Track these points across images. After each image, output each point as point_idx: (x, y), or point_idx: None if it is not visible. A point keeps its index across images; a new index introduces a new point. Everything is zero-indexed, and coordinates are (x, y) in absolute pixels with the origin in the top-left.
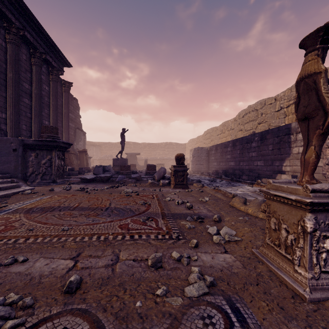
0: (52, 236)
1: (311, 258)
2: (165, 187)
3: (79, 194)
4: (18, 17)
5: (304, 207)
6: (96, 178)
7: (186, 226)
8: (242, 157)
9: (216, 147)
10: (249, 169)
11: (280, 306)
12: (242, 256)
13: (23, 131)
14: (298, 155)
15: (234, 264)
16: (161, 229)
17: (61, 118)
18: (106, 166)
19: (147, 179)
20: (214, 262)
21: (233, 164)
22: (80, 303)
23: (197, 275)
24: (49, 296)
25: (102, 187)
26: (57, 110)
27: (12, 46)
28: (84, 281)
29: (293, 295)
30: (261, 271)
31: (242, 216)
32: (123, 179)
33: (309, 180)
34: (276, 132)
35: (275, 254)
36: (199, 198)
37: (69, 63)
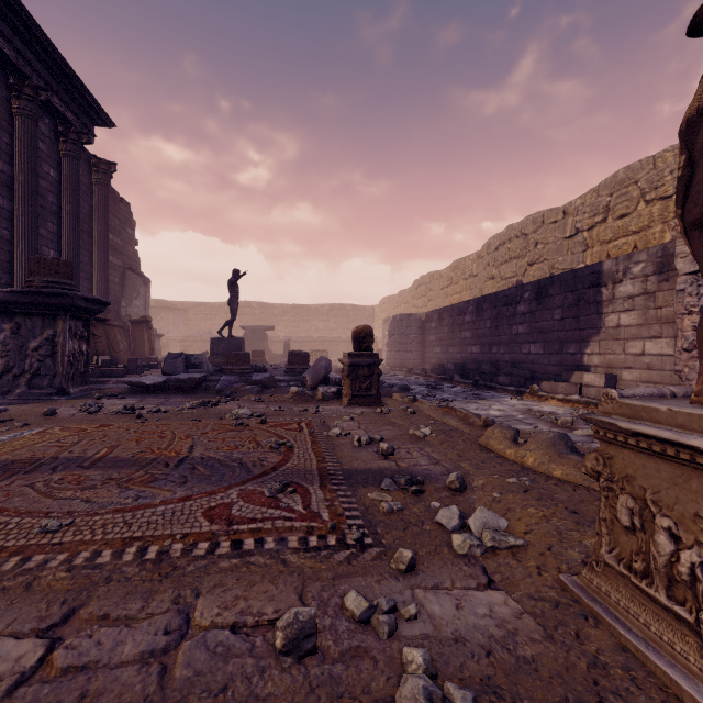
0: (4, 553)
1: None
2: (330, 404)
3: (119, 422)
4: None
5: None
6: (167, 382)
7: (381, 506)
8: (497, 335)
9: (439, 313)
10: (510, 361)
11: None
12: (537, 597)
13: None
14: (617, 331)
15: (519, 627)
16: (318, 517)
17: (89, 244)
18: (192, 356)
19: (289, 384)
20: (463, 624)
21: (476, 351)
22: None
23: (424, 688)
24: None
25: (180, 405)
26: (79, 224)
27: None
28: None
29: None
30: (598, 651)
31: (514, 475)
32: (231, 385)
33: None
34: (571, 282)
35: (633, 597)
36: (409, 428)
37: (108, 117)
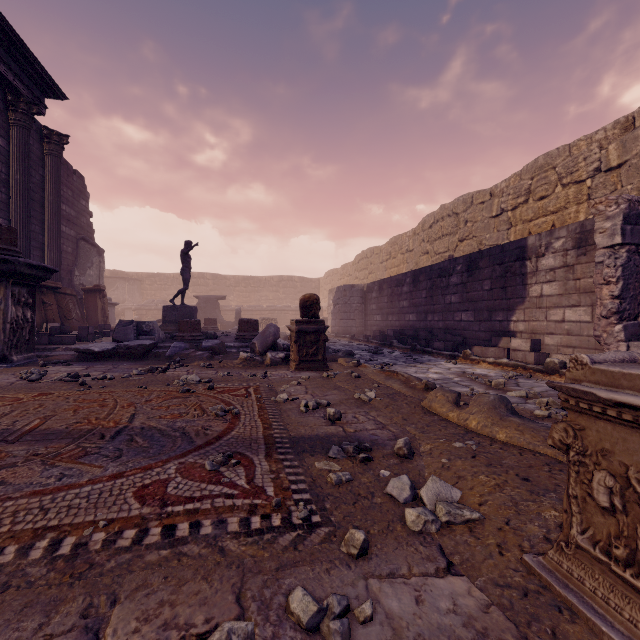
0: None
1: None
2: (278, 369)
3: (60, 390)
4: None
5: None
6: (117, 349)
7: (329, 477)
8: (432, 305)
9: (380, 285)
10: (444, 328)
11: None
12: (503, 583)
13: None
14: (540, 300)
15: (488, 625)
16: (262, 493)
17: (40, 214)
18: (144, 323)
19: (239, 350)
20: (426, 624)
21: (413, 319)
22: None
23: None
24: None
25: (127, 372)
26: (29, 194)
27: None
28: None
29: None
30: None
31: (459, 439)
32: (181, 352)
33: None
34: (498, 256)
35: (613, 587)
36: (354, 392)
37: (60, 90)
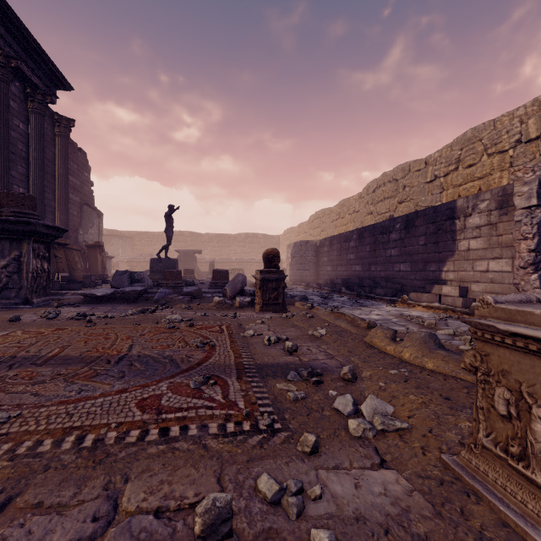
0: None
1: None
2: (245, 310)
3: (72, 326)
4: None
5: None
6: (115, 294)
7: (287, 395)
8: (375, 257)
9: (330, 240)
10: (385, 277)
11: None
12: (424, 475)
13: None
14: (468, 253)
15: (410, 504)
16: (234, 406)
17: (52, 184)
18: (136, 273)
19: (213, 295)
20: (362, 502)
21: (359, 269)
22: None
23: None
24: None
25: (124, 312)
26: (44, 168)
27: None
28: None
29: None
30: (482, 526)
31: (395, 367)
32: (166, 296)
33: None
34: (432, 216)
35: (510, 477)
36: (308, 329)
37: (68, 83)
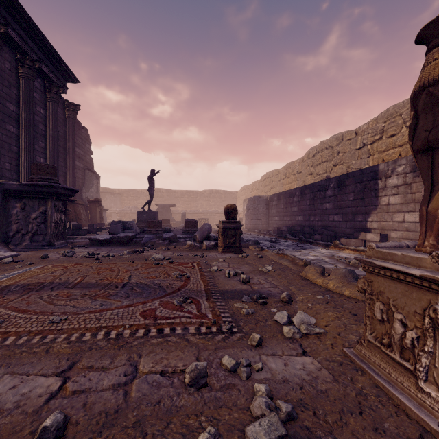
0: (31, 334)
1: None
2: (211, 252)
3: (85, 262)
4: None
5: (435, 289)
6: (112, 238)
7: (242, 311)
8: (314, 210)
9: (278, 196)
10: (322, 226)
11: None
12: (330, 360)
13: (6, 171)
14: (388, 207)
15: (319, 375)
16: (205, 317)
17: (63, 154)
18: (127, 222)
19: (185, 239)
20: (288, 373)
21: (301, 219)
22: None
23: (265, 402)
24: None
25: (120, 252)
26: (58, 142)
27: None
28: (73, 421)
29: (422, 433)
30: (362, 387)
31: (321, 294)
32: (151, 240)
33: (436, 243)
34: (359, 177)
35: (383, 359)
36: (258, 266)
37: (75, 77)
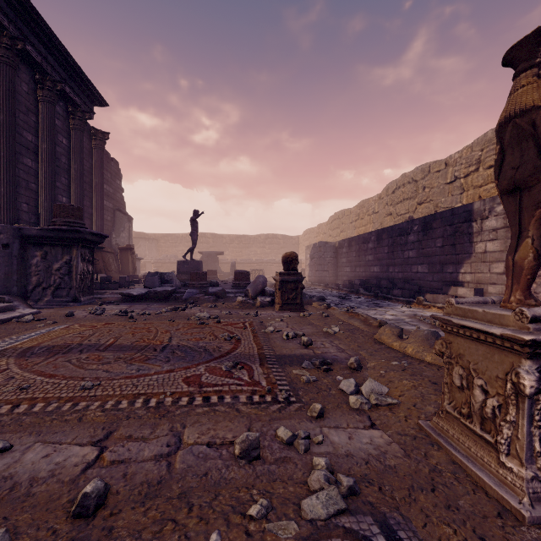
0: (61, 400)
1: (531, 442)
2: (266, 310)
3: (117, 321)
4: (14, 18)
5: (517, 350)
6: (148, 293)
7: (302, 378)
8: (393, 259)
9: (349, 242)
10: (403, 278)
11: (479, 535)
12: (403, 433)
13: (23, 213)
14: (485, 255)
15: (388, 449)
16: (259, 384)
17: (90, 192)
18: (165, 274)
19: (236, 295)
20: (352, 447)
21: (377, 270)
22: (102, 538)
23: (324, 475)
24: (43, 525)
25: (158, 310)
26: (83, 178)
27: (2, 67)
28: (114, 491)
29: (500, 511)
30: (437, 463)
31: (397, 360)
32: (194, 296)
33: (523, 299)
34: (449, 218)
35: (462, 432)
36: (323, 327)
37: (104, 100)
